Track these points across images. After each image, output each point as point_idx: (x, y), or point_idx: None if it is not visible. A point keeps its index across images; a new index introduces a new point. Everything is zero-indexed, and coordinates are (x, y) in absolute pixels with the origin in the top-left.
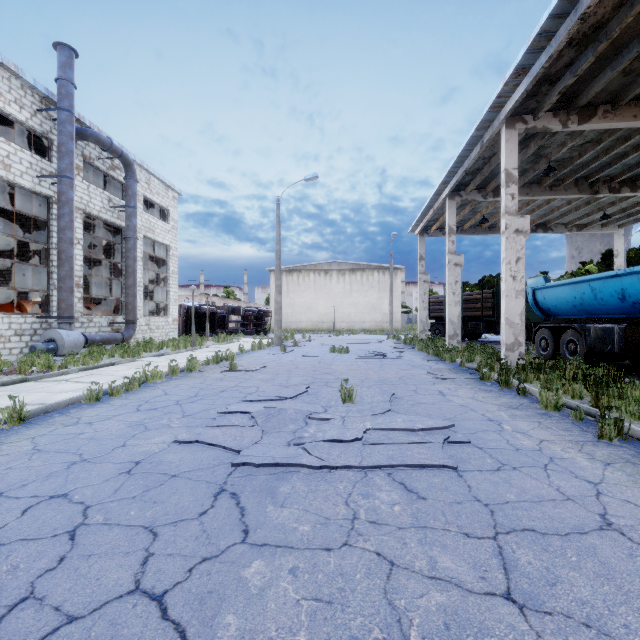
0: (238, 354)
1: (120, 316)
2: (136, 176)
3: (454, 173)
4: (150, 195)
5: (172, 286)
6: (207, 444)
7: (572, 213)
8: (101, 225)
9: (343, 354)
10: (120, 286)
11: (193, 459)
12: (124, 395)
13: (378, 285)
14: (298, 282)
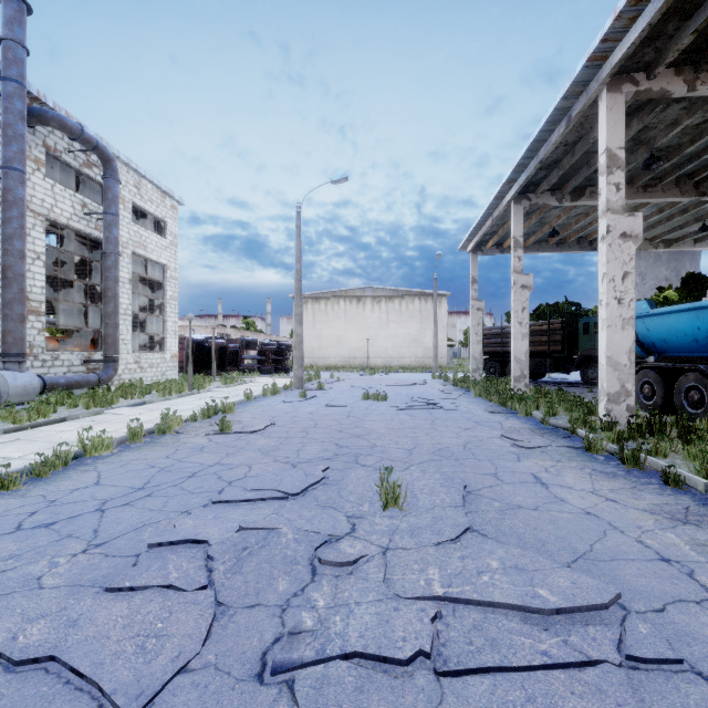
0: (243, 402)
1: (99, 352)
2: (118, 175)
3: (524, 167)
4: (141, 202)
5: (170, 315)
6: (69, 669)
7: (662, 224)
8: (75, 237)
9: (380, 402)
10: (99, 314)
11: None
12: (26, 486)
13: (419, 314)
14: (326, 311)
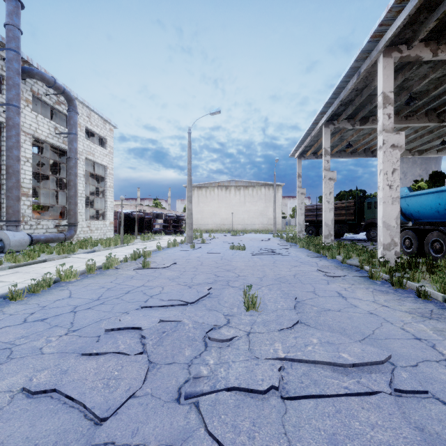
0: (156, 251)
1: (65, 220)
2: (77, 109)
3: (331, 104)
4: (90, 126)
5: (109, 197)
6: (65, 396)
7: (417, 140)
8: (50, 148)
9: (240, 250)
10: (65, 196)
11: (23, 442)
12: (26, 298)
13: (264, 197)
14: (206, 195)
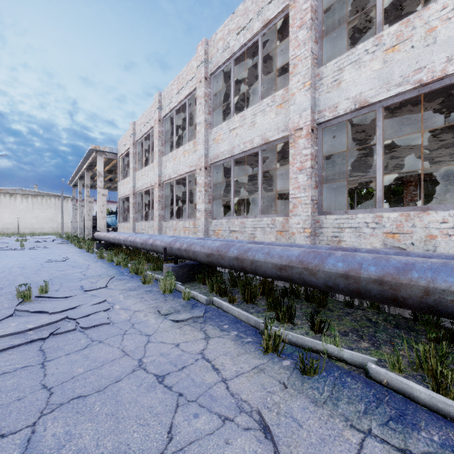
0: None
1: None
2: None
3: (77, 174)
4: None
5: None
6: None
7: None
8: None
9: (23, 242)
10: None
11: None
12: None
13: (55, 206)
14: None
